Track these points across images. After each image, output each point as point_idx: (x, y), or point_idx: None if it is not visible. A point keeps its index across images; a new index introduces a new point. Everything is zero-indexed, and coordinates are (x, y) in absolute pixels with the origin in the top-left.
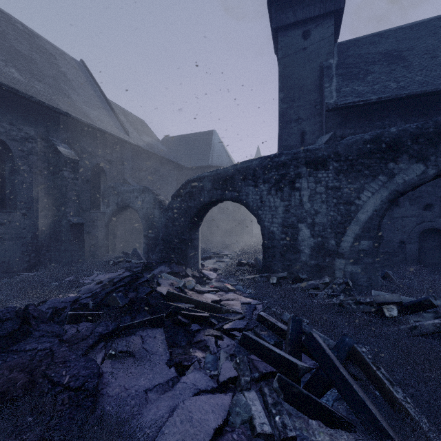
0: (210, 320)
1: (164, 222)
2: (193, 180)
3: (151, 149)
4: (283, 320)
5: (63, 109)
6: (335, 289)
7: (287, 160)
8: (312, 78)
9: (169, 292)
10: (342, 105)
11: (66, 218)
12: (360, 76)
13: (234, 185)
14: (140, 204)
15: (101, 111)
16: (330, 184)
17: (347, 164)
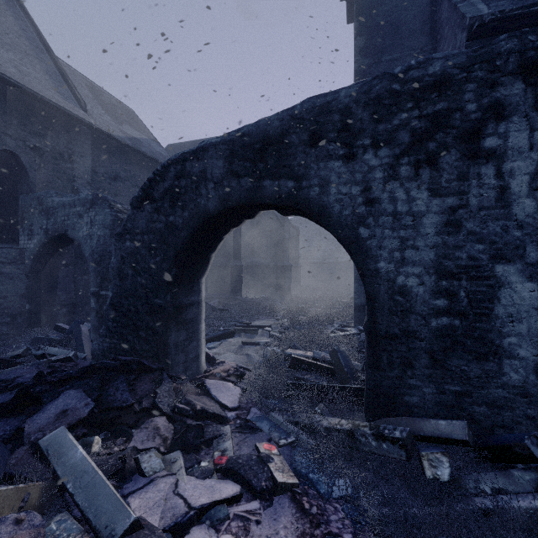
0: None
1: (115, 264)
2: (182, 159)
3: (137, 145)
4: None
5: None
6: None
7: (454, 68)
8: (417, 8)
9: None
10: (515, 12)
11: None
12: None
13: (287, 159)
14: (86, 231)
15: (27, 59)
16: None
17: None
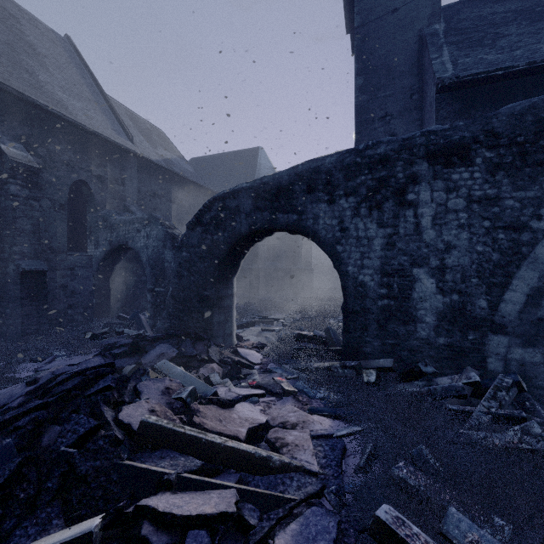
0: (239, 514)
1: (175, 268)
2: (223, 197)
3: (170, 166)
4: (450, 538)
5: (16, 87)
6: (502, 400)
7: (391, 151)
8: (406, 53)
9: (147, 424)
10: (467, 78)
11: (14, 261)
12: (486, 42)
13: (292, 201)
14: (143, 242)
15: (90, 105)
16: (476, 192)
17: (513, 151)
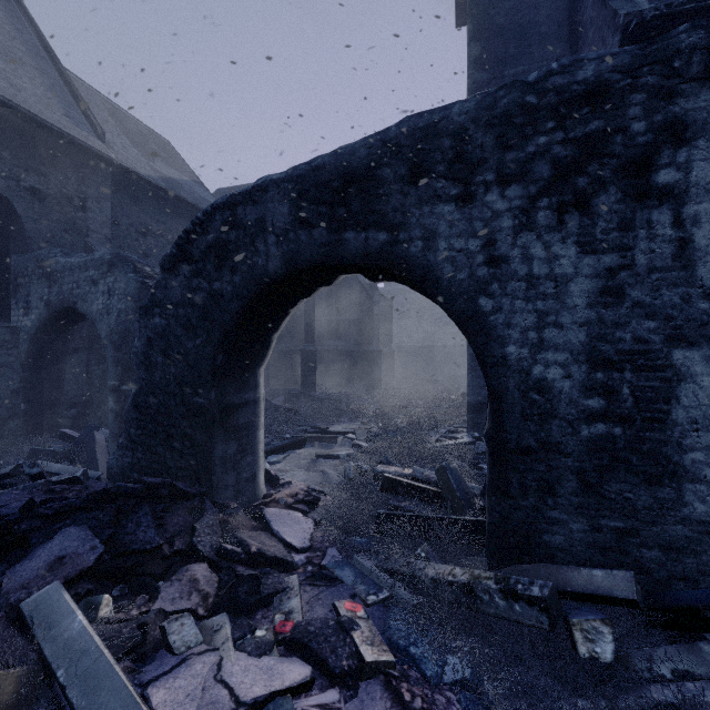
0: None
1: (140, 348)
2: (231, 202)
3: (174, 189)
4: None
5: None
6: None
7: (613, 72)
8: (551, 5)
9: None
10: (687, 6)
11: None
12: None
13: (377, 201)
14: (101, 303)
15: (23, 70)
16: None
17: None
